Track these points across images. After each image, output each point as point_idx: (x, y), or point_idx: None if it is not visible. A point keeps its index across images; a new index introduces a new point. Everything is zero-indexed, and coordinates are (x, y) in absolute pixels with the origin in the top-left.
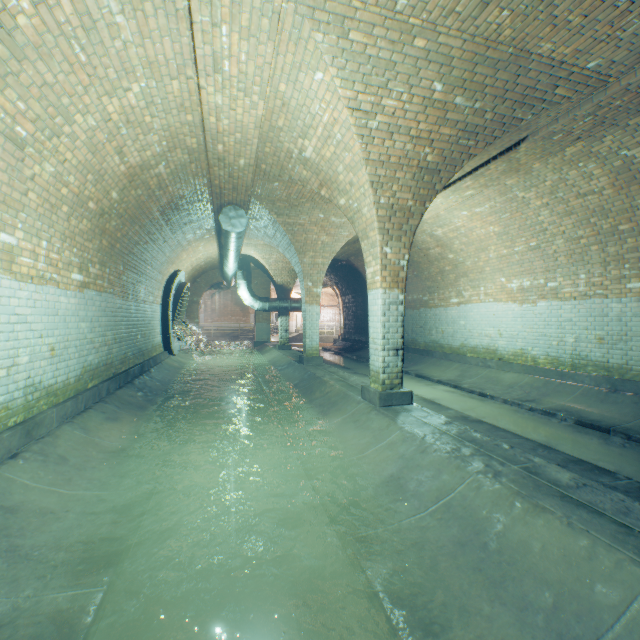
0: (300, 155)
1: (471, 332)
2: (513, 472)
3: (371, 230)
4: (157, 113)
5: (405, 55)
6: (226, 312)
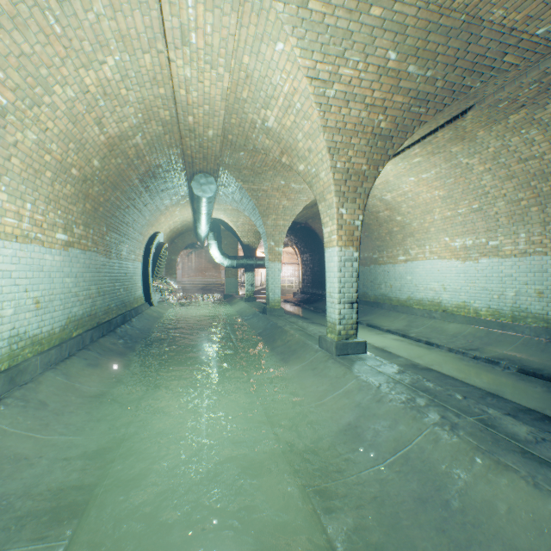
0: (263, 125)
1: (417, 286)
2: (469, 424)
3: (328, 193)
4: (132, 86)
5: (361, 24)
6: (200, 269)
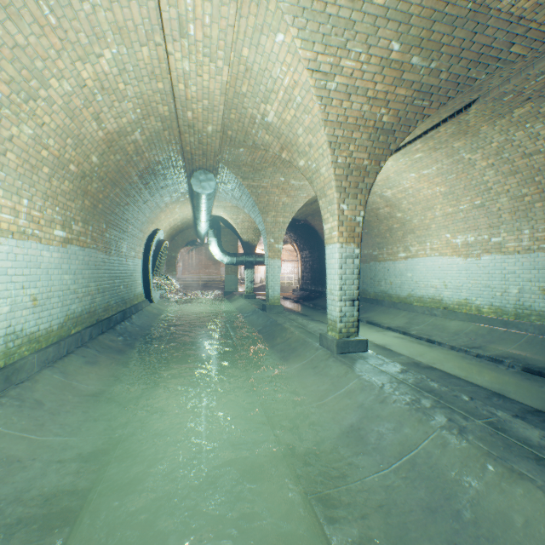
0: (262, 120)
1: (418, 283)
2: (478, 428)
3: (329, 188)
4: (130, 80)
5: (364, 13)
6: (201, 266)
